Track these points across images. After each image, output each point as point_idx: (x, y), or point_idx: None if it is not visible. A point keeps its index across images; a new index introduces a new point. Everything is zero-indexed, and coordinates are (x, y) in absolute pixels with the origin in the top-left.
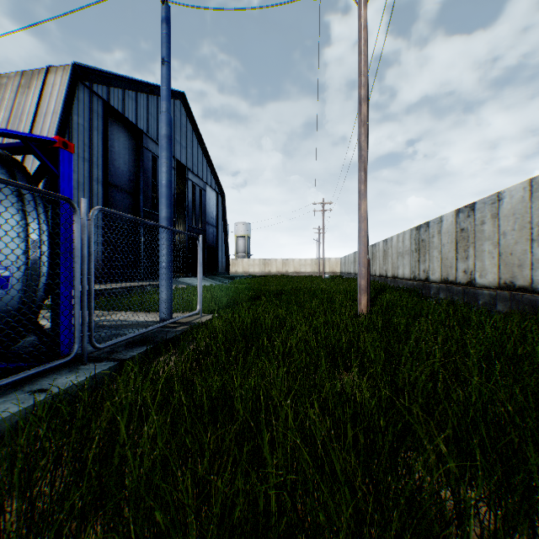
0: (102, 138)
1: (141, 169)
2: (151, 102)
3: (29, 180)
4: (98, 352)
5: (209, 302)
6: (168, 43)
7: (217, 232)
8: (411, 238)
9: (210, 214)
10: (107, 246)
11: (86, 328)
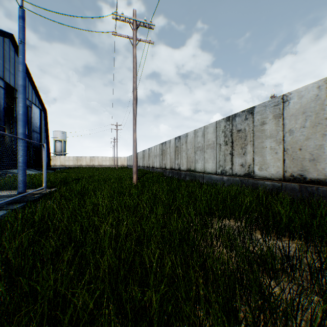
0: None
1: None
2: None
3: None
4: None
5: (47, 183)
6: (24, 31)
7: (41, 137)
8: (159, 148)
9: (35, 124)
10: None
11: None
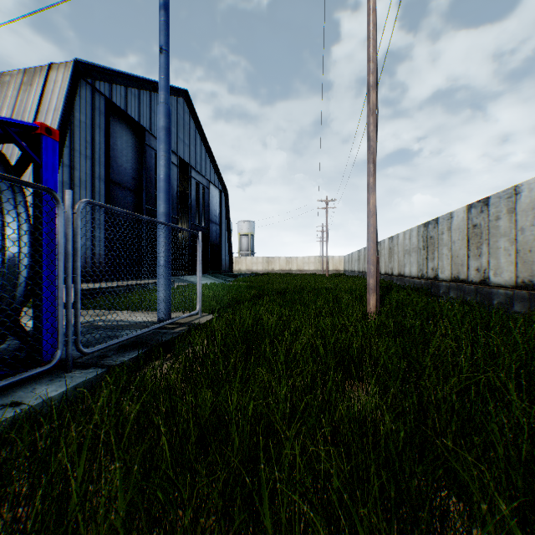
0: (104, 135)
1: (143, 167)
2: (154, 99)
3: (8, 169)
4: (87, 357)
5: (210, 301)
6: (166, 31)
7: (220, 230)
8: (418, 235)
9: (214, 212)
10: (109, 244)
11: (71, 331)
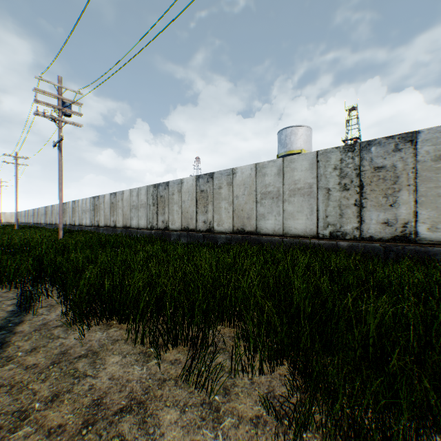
0: None
1: None
2: None
3: None
4: None
5: None
6: None
7: None
8: (45, 210)
9: None
10: None
11: None
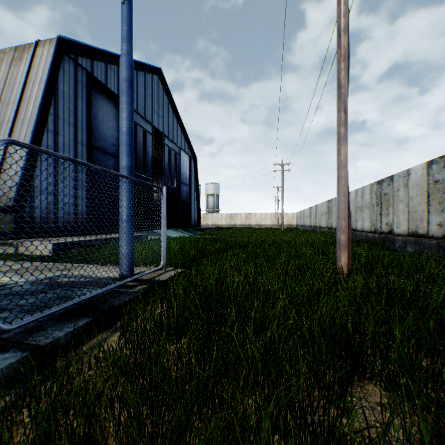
0: (86, 106)
1: None
2: None
3: None
4: (18, 329)
5: (176, 255)
6: None
7: (190, 191)
8: (371, 193)
9: (184, 175)
10: (91, 201)
11: None
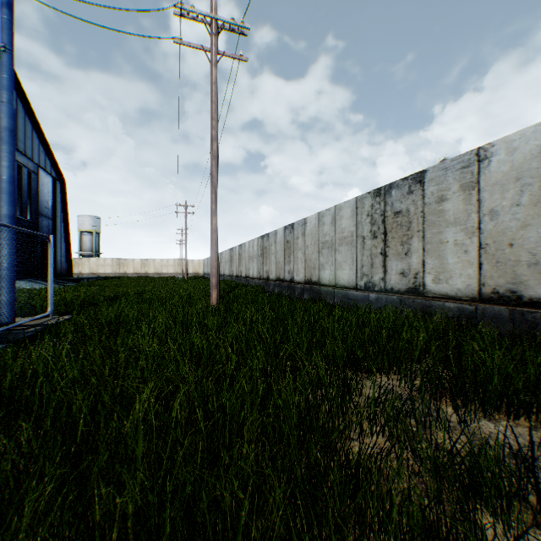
0: None
1: None
2: None
3: None
4: None
5: (58, 305)
6: (11, 30)
7: (55, 226)
8: (258, 245)
9: (45, 203)
10: None
11: None
